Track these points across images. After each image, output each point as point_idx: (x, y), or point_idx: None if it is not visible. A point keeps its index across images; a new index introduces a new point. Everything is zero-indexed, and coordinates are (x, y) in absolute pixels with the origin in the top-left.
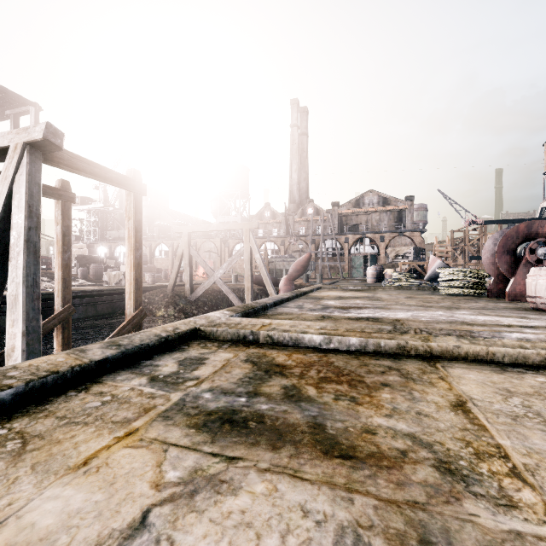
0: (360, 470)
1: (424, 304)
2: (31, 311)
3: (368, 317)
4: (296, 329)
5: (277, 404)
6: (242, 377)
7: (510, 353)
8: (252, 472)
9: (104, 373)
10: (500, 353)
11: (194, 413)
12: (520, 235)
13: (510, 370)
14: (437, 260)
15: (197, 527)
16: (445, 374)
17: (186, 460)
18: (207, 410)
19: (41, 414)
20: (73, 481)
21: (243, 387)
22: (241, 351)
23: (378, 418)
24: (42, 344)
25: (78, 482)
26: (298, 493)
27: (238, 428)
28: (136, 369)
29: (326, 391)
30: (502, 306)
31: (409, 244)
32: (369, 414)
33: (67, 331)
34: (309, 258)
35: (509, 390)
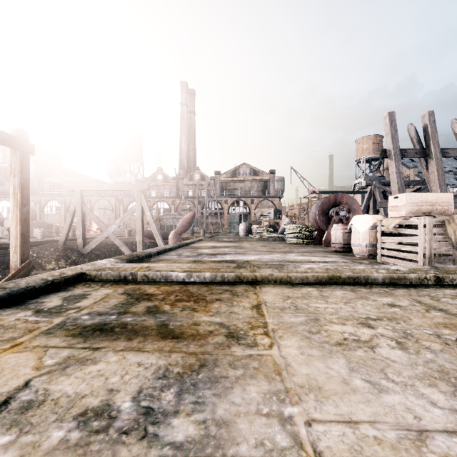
0: (181, 342)
1: (271, 250)
2: None
3: (228, 260)
4: (167, 269)
5: (139, 317)
6: (117, 304)
7: (299, 276)
8: (111, 352)
9: None
10: (294, 277)
11: (72, 328)
12: (331, 202)
13: (297, 286)
14: (286, 219)
15: (66, 381)
16: (258, 291)
17: (62, 353)
18: (84, 326)
19: None
20: None
21: (116, 310)
22: (120, 287)
23: (205, 317)
24: None
25: None
26: (138, 357)
27: (106, 333)
28: (21, 306)
29: (177, 306)
30: (318, 250)
31: (271, 206)
32: (200, 316)
33: None
34: (193, 215)
35: (289, 296)
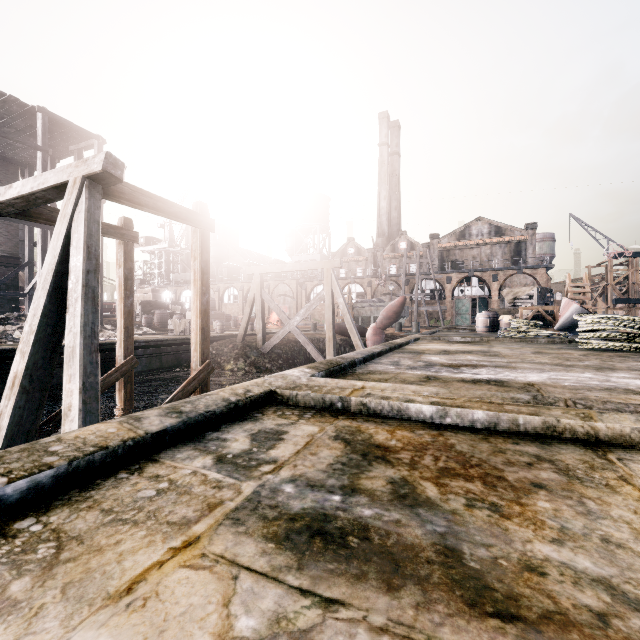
0: None
1: (562, 363)
2: (89, 365)
3: (489, 380)
4: (398, 396)
5: (385, 509)
6: (333, 462)
7: None
8: (362, 631)
9: (162, 448)
10: None
11: (272, 516)
12: None
13: None
14: (572, 304)
15: None
16: (628, 473)
17: (263, 597)
18: (290, 513)
19: (84, 503)
20: (111, 621)
21: (335, 478)
22: (327, 423)
23: (541, 544)
24: (104, 398)
25: (118, 623)
26: None
27: (334, 547)
28: (199, 444)
29: (451, 491)
30: None
31: (530, 284)
32: (526, 536)
33: (130, 385)
34: (403, 302)
35: None
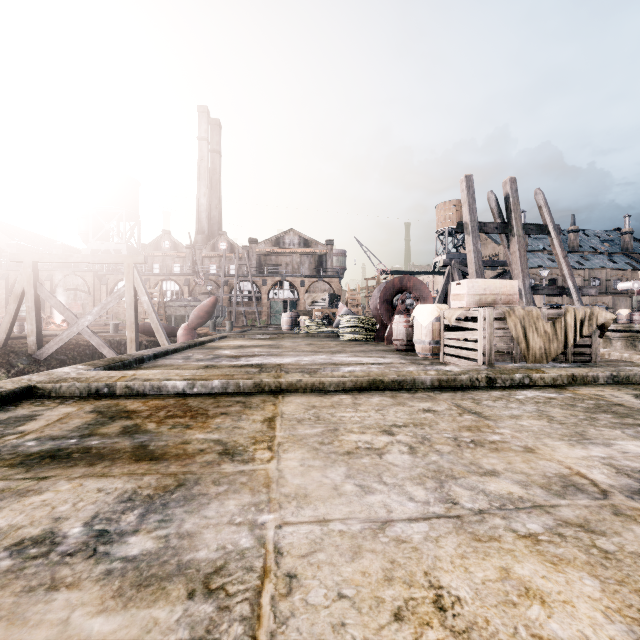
0: (161, 464)
1: (316, 350)
2: None
3: (254, 364)
4: (160, 378)
5: (110, 439)
6: (81, 425)
7: (335, 382)
8: (63, 481)
9: None
10: (328, 382)
11: (10, 457)
12: (396, 287)
13: (330, 394)
14: (344, 308)
15: None
16: (280, 401)
17: None
18: (28, 453)
19: None
20: None
21: (78, 432)
22: (89, 404)
23: (199, 435)
24: None
25: None
26: (100, 483)
27: (59, 460)
28: None
29: (166, 424)
30: (377, 349)
31: (328, 290)
32: (194, 433)
33: None
34: (214, 302)
35: (315, 406)
